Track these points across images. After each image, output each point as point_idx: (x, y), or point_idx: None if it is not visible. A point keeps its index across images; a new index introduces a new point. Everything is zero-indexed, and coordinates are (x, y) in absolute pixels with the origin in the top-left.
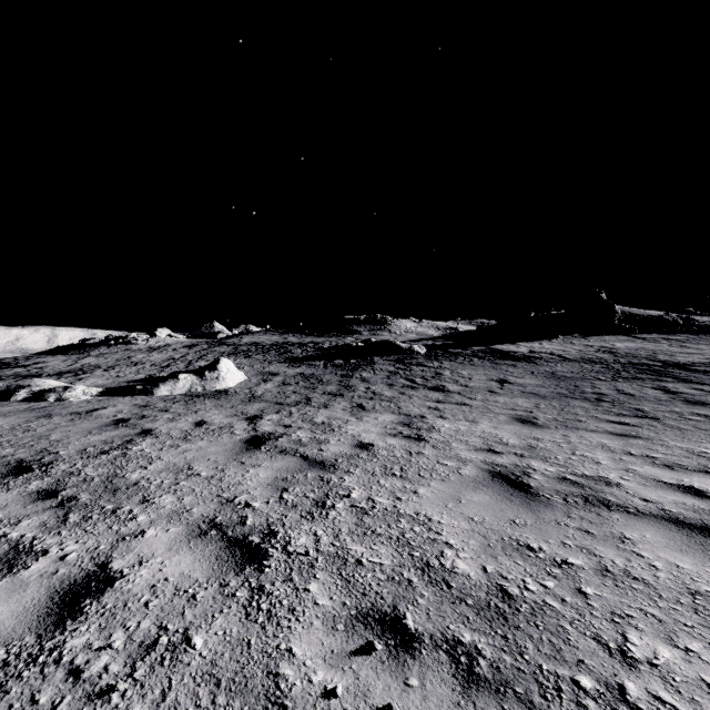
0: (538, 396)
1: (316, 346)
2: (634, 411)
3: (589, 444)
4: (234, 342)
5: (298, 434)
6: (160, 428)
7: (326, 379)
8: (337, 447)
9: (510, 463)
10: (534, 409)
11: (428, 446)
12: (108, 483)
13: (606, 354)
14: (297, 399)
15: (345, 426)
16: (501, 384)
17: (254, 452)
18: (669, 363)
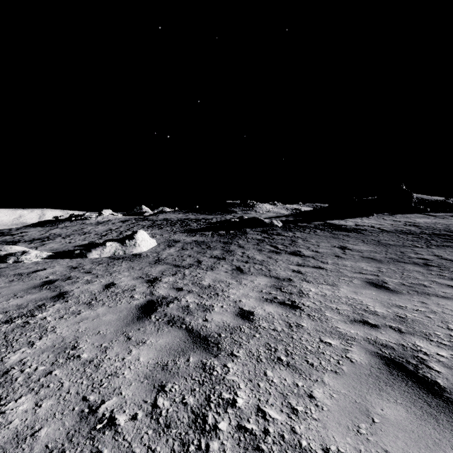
0: (376, 261)
1: (207, 221)
2: None
3: None
4: (153, 218)
5: (187, 299)
6: (74, 291)
7: (213, 246)
8: (221, 316)
9: (394, 342)
10: (379, 273)
11: (304, 316)
12: None
13: (412, 227)
14: (191, 262)
15: (227, 290)
16: (343, 250)
17: (144, 321)
18: None
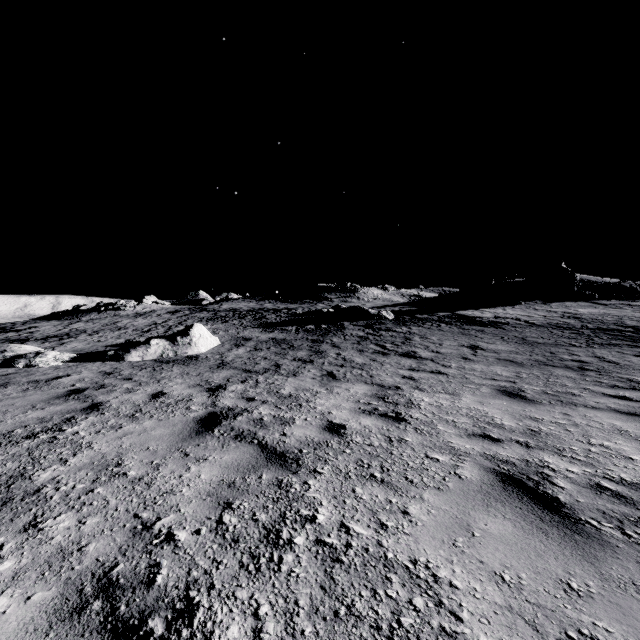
0: (515, 364)
1: (290, 312)
2: (627, 382)
3: (601, 427)
4: (214, 308)
5: (261, 410)
6: (111, 402)
7: (297, 345)
8: (303, 430)
9: (518, 457)
10: (516, 379)
11: (410, 429)
12: (3, 488)
13: (572, 319)
14: (266, 366)
15: (314, 400)
16: (474, 350)
17: (205, 436)
18: (639, 328)
